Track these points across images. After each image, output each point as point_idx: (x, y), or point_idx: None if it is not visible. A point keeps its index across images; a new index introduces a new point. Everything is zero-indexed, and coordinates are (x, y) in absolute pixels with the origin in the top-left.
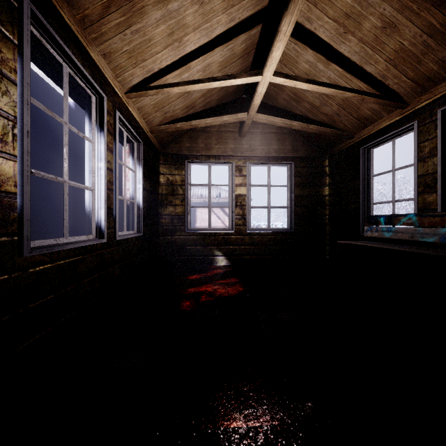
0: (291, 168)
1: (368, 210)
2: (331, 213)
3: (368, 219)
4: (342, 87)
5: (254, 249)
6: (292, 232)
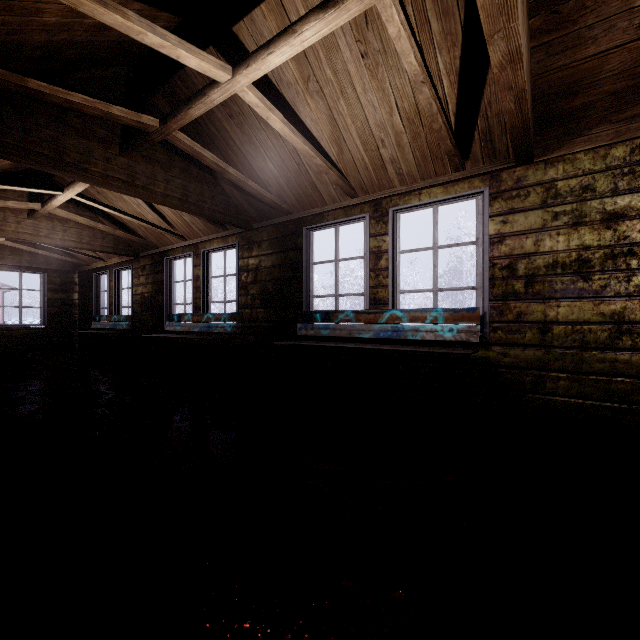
0: (45, 277)
1: (99, 312)
2: (80, 313)
3: (94, 318)
4: (64, 248)
5: (4, 342)
6: (45, 327)
